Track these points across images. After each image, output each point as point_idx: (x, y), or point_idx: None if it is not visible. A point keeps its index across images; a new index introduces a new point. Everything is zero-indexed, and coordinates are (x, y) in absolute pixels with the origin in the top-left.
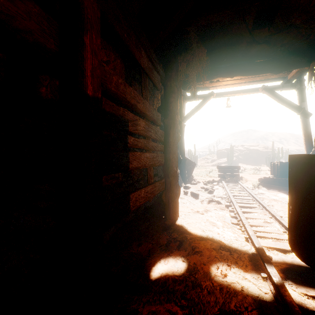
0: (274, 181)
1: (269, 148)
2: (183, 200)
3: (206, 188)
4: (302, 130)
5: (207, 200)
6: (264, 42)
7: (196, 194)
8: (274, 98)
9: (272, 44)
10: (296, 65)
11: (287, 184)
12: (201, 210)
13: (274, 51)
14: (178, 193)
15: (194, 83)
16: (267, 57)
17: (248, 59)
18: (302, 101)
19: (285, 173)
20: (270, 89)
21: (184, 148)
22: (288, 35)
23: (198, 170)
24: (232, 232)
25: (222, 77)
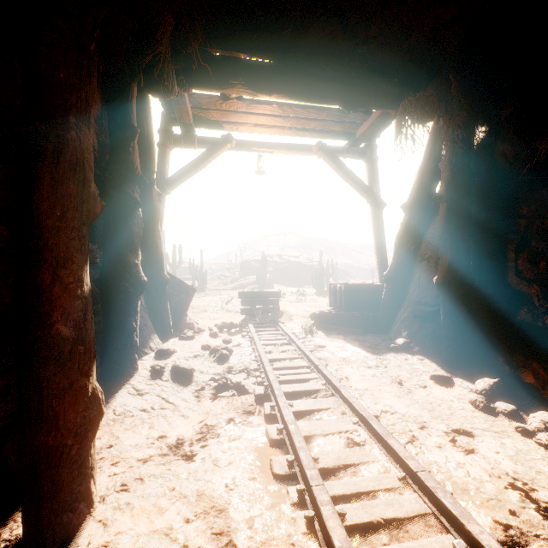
0: (336, 319)
1: (315, 261)
2: (146, 399)
3: (214, 348)
4: (374, 230)
5: (214, 386)
6: (338, 12)
7: (186, 370)
8: (337, 168)
9: (351, 28)
10: (380, 100)
11: (357, 323)
12: (189, 435)
13: (351, 53)
14: (89, 419)
15: (158, 24)
16: (335, 65)
17: (302, 57)
18: (374, 180)
19: (352, 302)
20: (331, 152)
21: (161, 253)
22: (381, 14)
23: (206, 299)
24: (280, 546)
25: (248, 87)
